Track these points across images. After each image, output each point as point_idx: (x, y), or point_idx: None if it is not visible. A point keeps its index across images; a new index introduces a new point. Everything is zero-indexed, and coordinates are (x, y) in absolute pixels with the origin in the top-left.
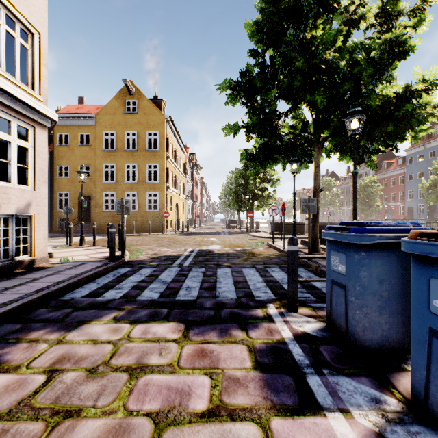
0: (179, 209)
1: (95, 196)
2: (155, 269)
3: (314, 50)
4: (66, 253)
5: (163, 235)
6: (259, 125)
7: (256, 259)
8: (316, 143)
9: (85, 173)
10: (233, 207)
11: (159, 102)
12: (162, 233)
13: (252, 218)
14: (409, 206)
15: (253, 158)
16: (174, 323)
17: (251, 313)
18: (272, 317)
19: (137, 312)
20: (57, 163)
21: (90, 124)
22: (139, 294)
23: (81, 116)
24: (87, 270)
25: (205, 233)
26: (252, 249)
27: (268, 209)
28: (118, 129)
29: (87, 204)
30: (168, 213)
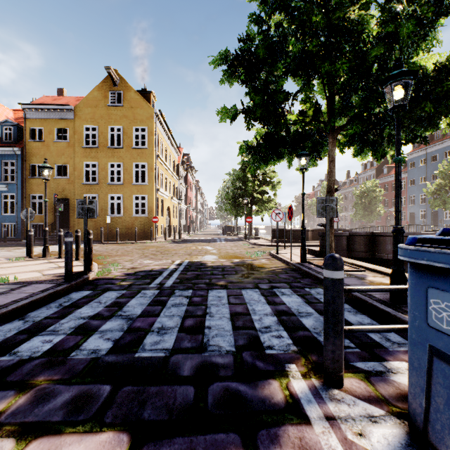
0: (171, 214)
1: (74, 198)
2: (123, 293)
3: (337, 0)
4: (16, 268)
5: (151, 242)
6: (262, 108)
7: (258, 274)
8: (330, 132)
9: (50, 168)
10: (230, 211)
11: (147, 94)
12: (150, 240)
13: (250, 224)
14: (411, 211)
15: (254, 151)
16: (112, 432)
17: (262, 394)
18: (302, 403)
19: (53, 396)
20: (29, 161)
21: (68, 117)
22: (79, 345)
23: (58, 108)
24: (21, 297)
25: (199, 240)
26: (252, 260)
27: (268, 214)
28: (100, 123)
29: (64, 208)
30: (157, 218)
